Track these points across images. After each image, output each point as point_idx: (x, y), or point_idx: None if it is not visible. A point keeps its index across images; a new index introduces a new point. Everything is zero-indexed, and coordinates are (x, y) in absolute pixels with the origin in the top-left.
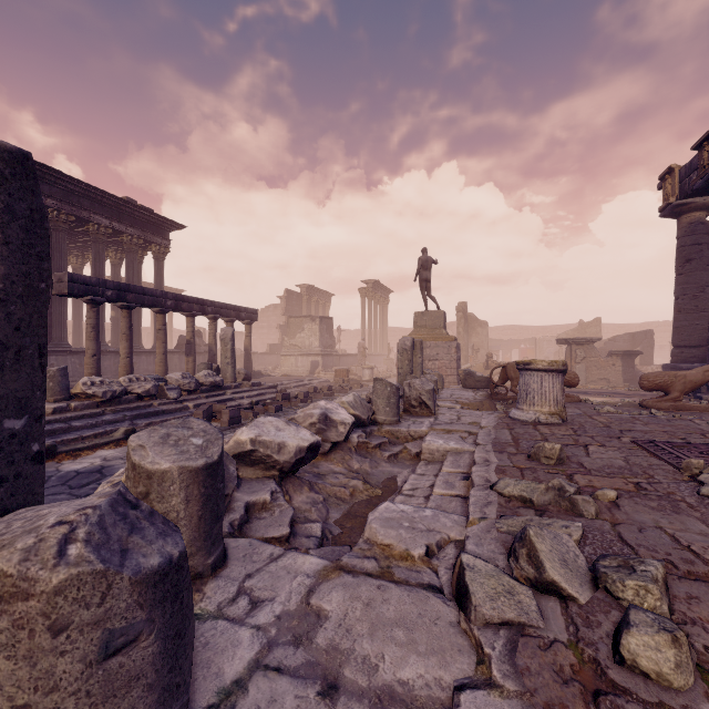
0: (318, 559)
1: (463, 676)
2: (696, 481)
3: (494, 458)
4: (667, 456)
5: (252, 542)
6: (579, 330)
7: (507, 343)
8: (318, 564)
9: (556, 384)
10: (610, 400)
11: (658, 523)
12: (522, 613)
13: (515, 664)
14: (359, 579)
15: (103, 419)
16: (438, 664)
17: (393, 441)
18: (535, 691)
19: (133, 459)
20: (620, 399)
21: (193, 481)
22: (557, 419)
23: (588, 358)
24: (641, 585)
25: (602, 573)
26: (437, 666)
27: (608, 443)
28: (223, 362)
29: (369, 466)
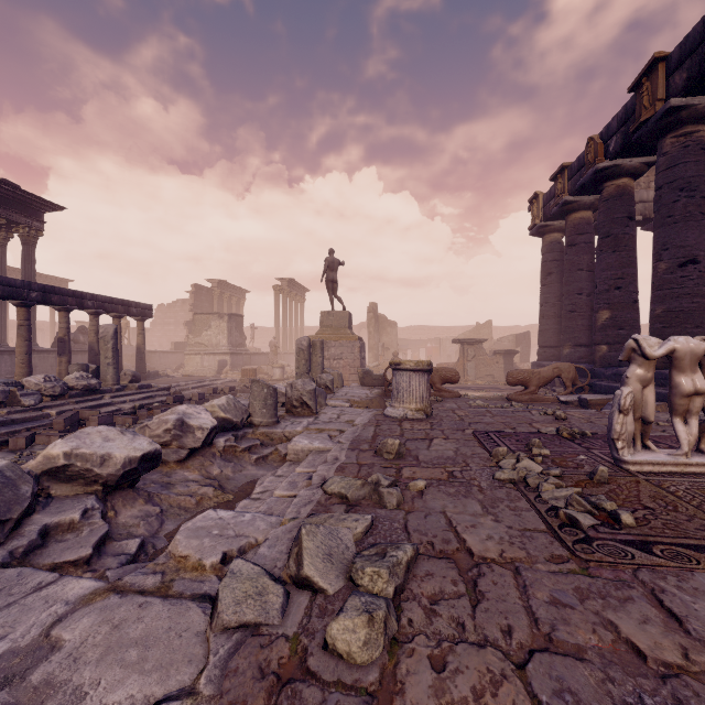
0: (93, 582)
1: (178, 688)
2: (499, 466)
3: (344, 455)
4: (490, 445)
5: (22, 571)
6: (475, 331)
7: (416, 343)
8: (89, 588)
9: (422, 383)
10: (486, 394)
11: (445, 508)
12: (263, 613)
13: (226, 667)
14: (125, 599)
15: None
16: (157, 679)
17: (267, 443)
18: (228, 692)
19: None
20: (494, 393)
21: None
22: (422, 414)
23: (477, 356)
24: (376, 571)
25: (351, 563)
26: (155, 682)
27: (452, 436)
28: (102, 363)
29: (231, 471)
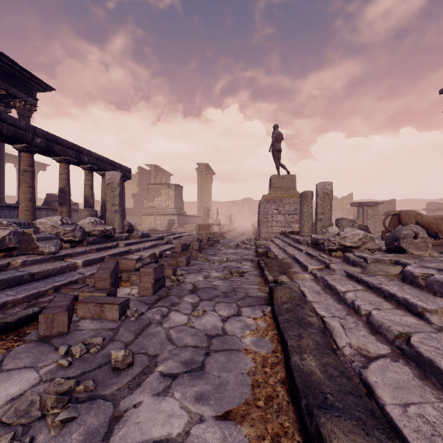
0: None
1: None
2: None
3: None
4: None
5: None
6: (340, 201)
7: None
8: None
9: None
10: None
11: None
12: None
13: None
14: None
15: None
16: None
17: None
18: None
19: None
20: None
21: None
22: None
23: (375, 216)
24: None
25: None
26: None
27: None
28: (109, 210)
29: None
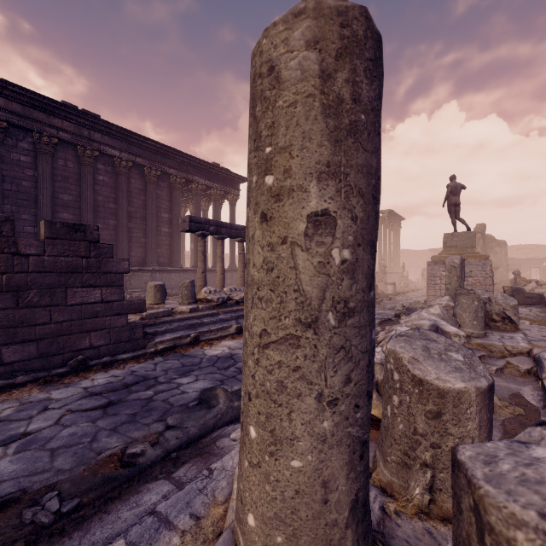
0: None
1: None
2: None
3: None
4: None
5: None
6: None
7: (526, 262)
8: None
9: None
10: None
11: None
12: None
13: None
14: None
15: (219, 318)
16: None
17: (488, 354)
18: None
19: (415, 373)
20: None
21: (482, 404)
22: None
23: None
24: None
25: None
26: None
27: None
28: None
29: None
